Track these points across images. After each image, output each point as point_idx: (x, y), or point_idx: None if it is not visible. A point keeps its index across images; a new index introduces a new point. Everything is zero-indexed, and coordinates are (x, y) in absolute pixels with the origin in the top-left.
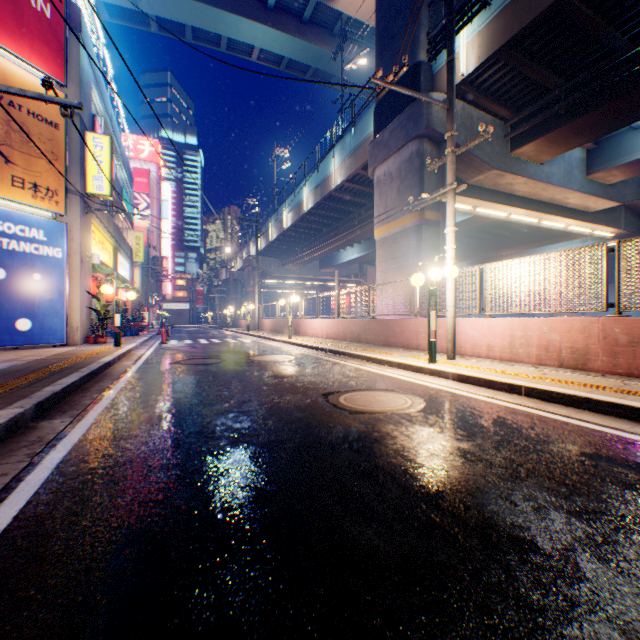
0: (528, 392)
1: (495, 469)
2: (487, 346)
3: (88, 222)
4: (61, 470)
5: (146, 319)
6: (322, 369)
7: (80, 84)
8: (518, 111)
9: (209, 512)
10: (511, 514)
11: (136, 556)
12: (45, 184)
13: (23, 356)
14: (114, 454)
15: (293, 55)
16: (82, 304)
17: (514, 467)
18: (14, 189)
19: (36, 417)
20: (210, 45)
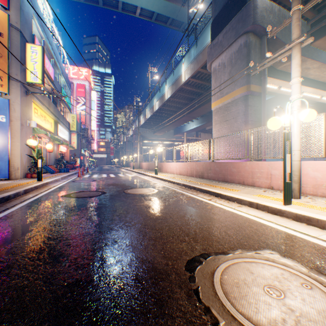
0: None
1: None
2: None
3: (28, 101)
4: None
5: (77, 162)
6: (179, 206)
7: (20, 10)
8: (318, 12)
9: None
10: None
11: None
12: None
13: None
14: None
15: (159, 10)
16: (22, 152)
17: None
18: None
19: None
20: (112, 8)
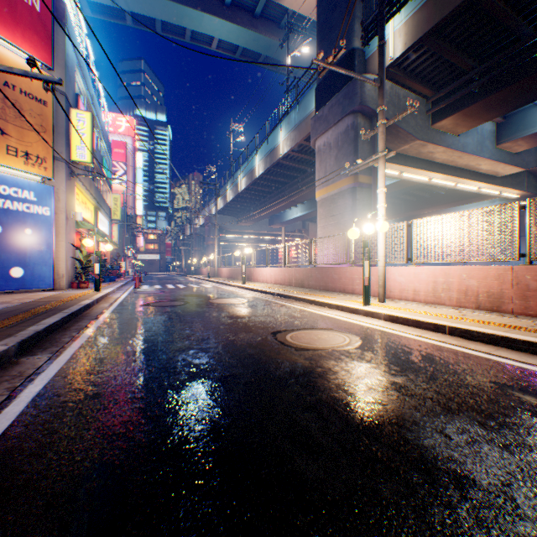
0: (451, 331)
1: (428, 403)
2: (413, 291)
3: (72, 185)
4: (35, 403)
5: (122, 268)
6: (271, 310)
7: (65, 68)
8: (438, 90)
9: (167, 445)
10: (447, 448)
11: (95, 491)
12: (35, 152)
13: (15, 299)
14: (85, 388)
15: (246, 45)
16: (67, 255)
17: (445, 401)
18: (9, 157)
19: (19, 353)
20: (176, 36)
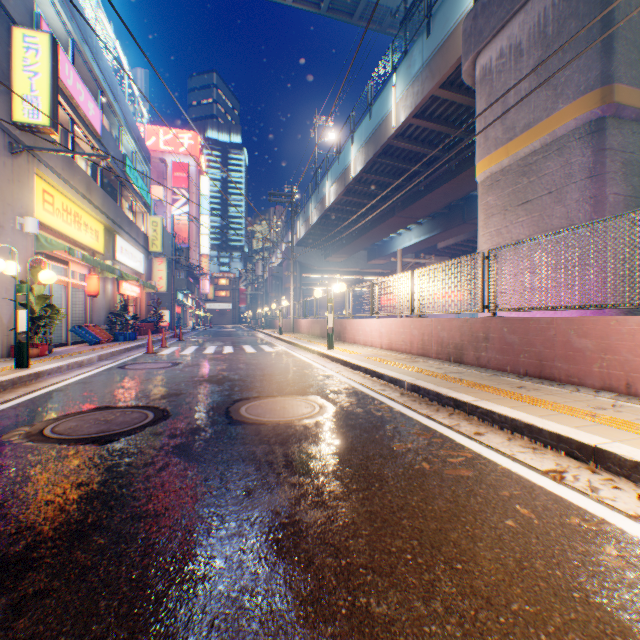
0: None
1: None
2: None
3: (20, 169)
4: None
5: (164, 319)
6: (447, 538)
7: None
8: None
9: None
10: None
11: None
12: None
13: None
14: None
15: None
16: None
17: None
18: None
19: None
20: None
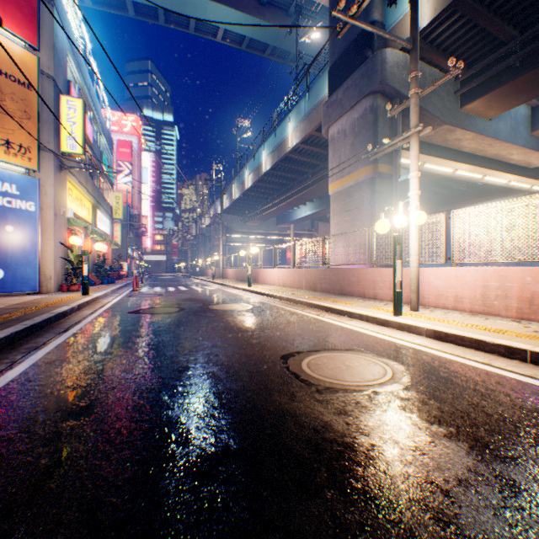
0: (537, 359)
1: None
2: (454, 297)
3: (63, 179)
4: None
5: (124, 269)
6: (280, 320)
7: (53, 49)
8: (469, 67)
9: None
10: None
11: None
12: (18, 141)
13: None
14: None
15: (253, 34)
16: (55, 255)
17: None
18: None
19: None
20: (180, 27)
